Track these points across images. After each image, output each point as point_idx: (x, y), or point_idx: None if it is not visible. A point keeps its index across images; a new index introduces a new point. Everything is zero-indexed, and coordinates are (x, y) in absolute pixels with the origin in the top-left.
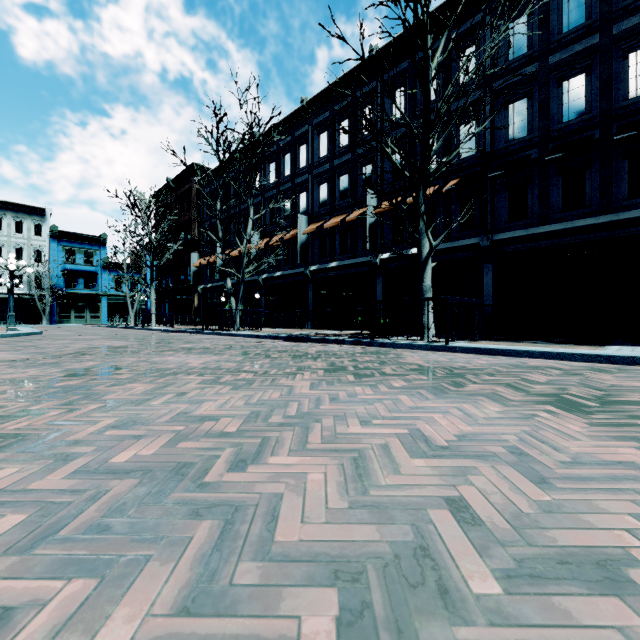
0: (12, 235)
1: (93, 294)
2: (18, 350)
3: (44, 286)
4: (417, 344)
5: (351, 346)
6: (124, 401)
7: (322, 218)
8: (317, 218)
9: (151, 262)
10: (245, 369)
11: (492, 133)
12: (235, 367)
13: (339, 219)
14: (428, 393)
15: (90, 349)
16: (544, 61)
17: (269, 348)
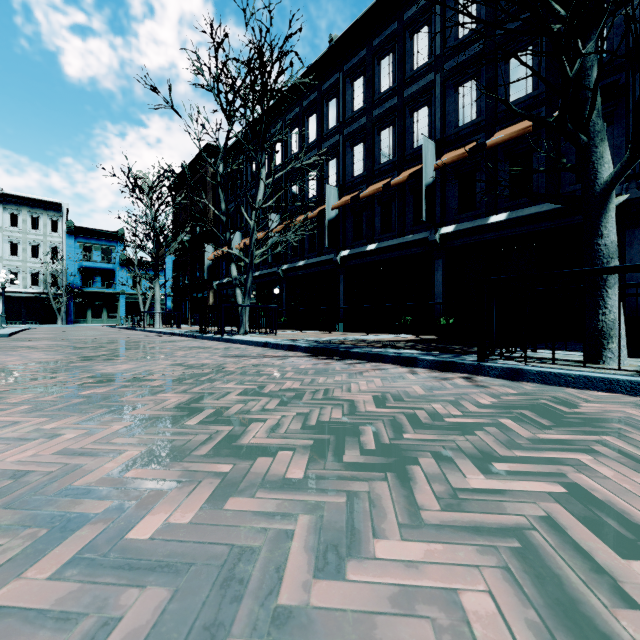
0: (28, 231)
1: (110, 293)
2: None
3: (61, 284)
4: (628, 380)
5: (437, 373)
6: None
7: (357, 188)
8: (350, 189)
9: (155, 253)
10: None
11: None
12: None
13: (381, 184)
14: None
15: None
16: None
17: (266, 379)
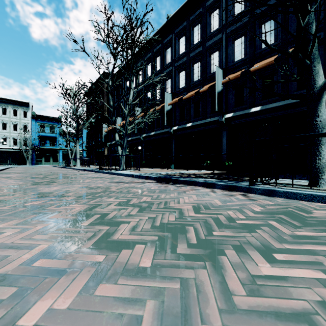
0: (11, 117)
1: (54, 149)
2: None
3: (28, 144)
4: None
5: (226, 192)
6: None
7: (181, 94)
8: (178, 95)
9: (77, 128)
10: None
11: None
12: None
13: (194, 92)
14: None
15: None
16: None
17: (132, 196)
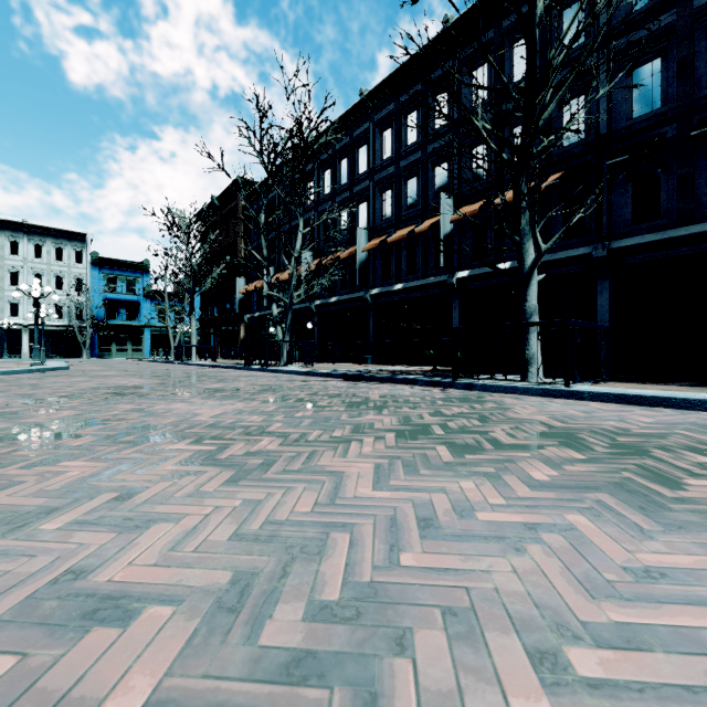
0: (52, 263)
1: (135, 325)
2: (7, 391)
3: (85, 317)
4: (521, 387)
5: (426, 388)
6: (2, 514)
7: (385, 232)
8: (379, 232)
9: (191, 288)
10: (272, 429)
11: (609, 109)
12: (259, 424)
13: (406, 231)
14: (624, 506)
15: (93, 390)
16: (686, 5)
17: (317, 390)
